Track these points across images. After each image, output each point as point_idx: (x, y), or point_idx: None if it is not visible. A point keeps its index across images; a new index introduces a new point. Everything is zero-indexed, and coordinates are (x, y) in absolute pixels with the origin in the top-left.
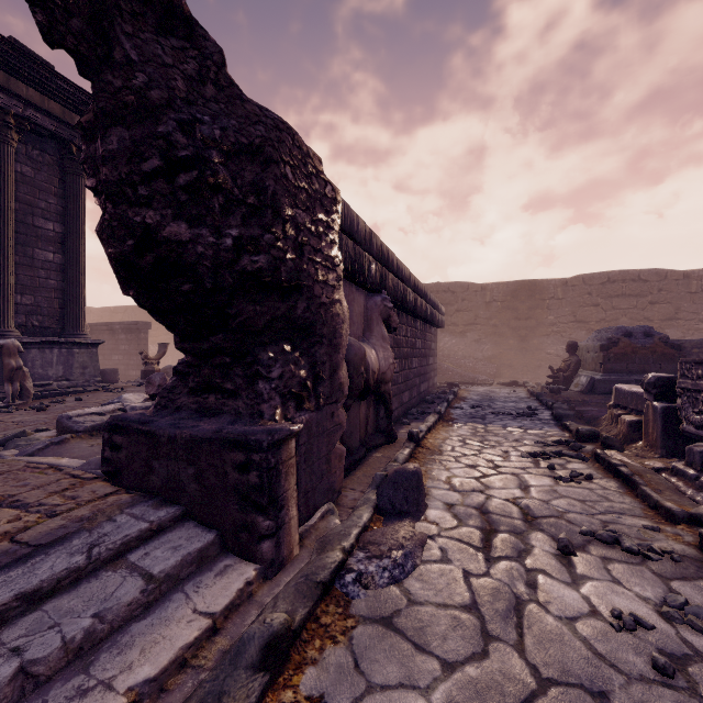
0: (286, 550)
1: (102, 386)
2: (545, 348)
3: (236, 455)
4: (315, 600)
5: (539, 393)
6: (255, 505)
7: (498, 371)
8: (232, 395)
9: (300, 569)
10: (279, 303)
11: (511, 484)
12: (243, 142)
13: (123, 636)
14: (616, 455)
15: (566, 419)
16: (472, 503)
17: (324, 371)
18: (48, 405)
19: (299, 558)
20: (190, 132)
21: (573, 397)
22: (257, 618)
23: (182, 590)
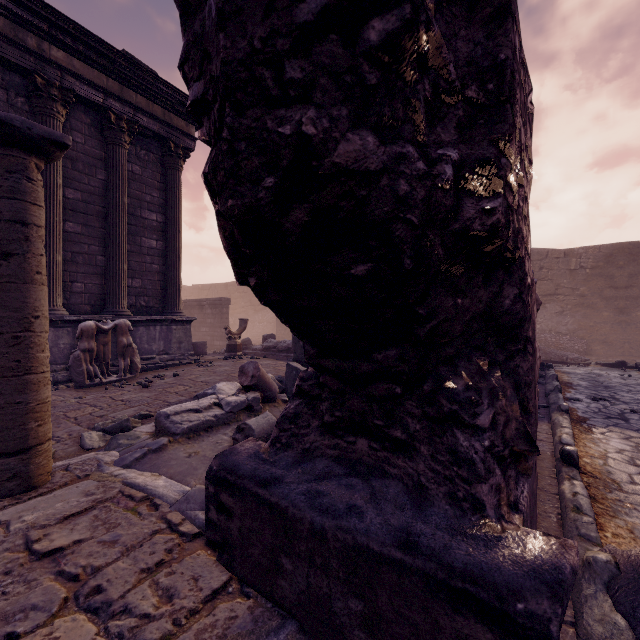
0: None
1: (194, 359)
2: None
3: (470, 625)
4: None
5: None
6: None
7: (588, 348)
8: (401, 448)
9: None
10: (481, 290)
11: None
12: None
13: None
14: None
15: None
16: None
17: (530, 399)
18: (151, 381)
19: None
20: None
21: None
22: None
23: None
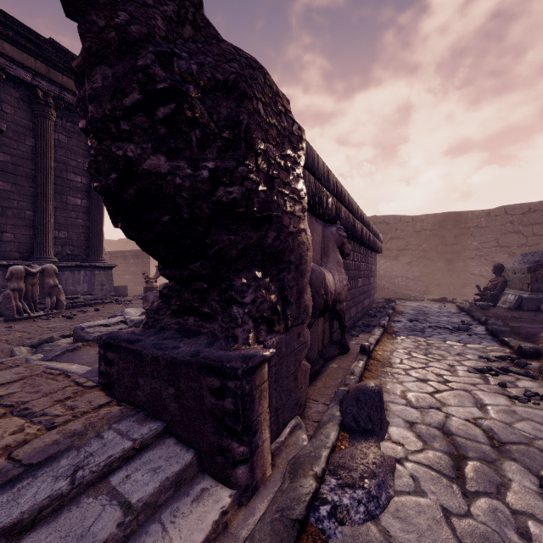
0: (259, 473)
1: (115, 299)
2: (469, 269)
3: (212, 380)
4: None
5: (470, 309)
6: (230, 430)
7: (427, 289)
8: (209, 318)
9: (274, 498)
10: (251, 233)
11: (466, 402)
12: (218, 78)
13: None
14: None
15: (503, 334)
16: (433, 422)
17: (292, 295)
18: (75, 314)
19: (271, 480)
20: (168, 65)
21: (503, 313)
22: None
23: (159, 520)
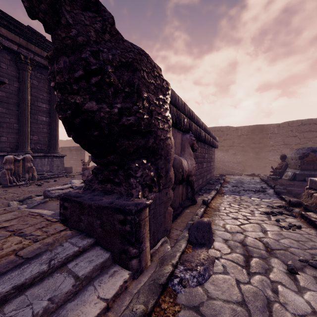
0: (144, 264)
1: (65, 174)
2: (268, 157)
3: (119, 216)
4: (159, 294)
5: (267, 180)
6: (128, 241)
7: (244, 168)
8: (118, 185)
9: (151, 275)
10: (140, 140)
11: (257, 229)
12: (123, 61)
13: (62, 310)
14: (313, 215)
15: (282, 194)
16: (237, 239)
17: (162, 172)
18: (43, 183)
19: (150, 267)
20: (97, 56)
21: (284, 182)
22: (129, 304)
23: (93, 284)
